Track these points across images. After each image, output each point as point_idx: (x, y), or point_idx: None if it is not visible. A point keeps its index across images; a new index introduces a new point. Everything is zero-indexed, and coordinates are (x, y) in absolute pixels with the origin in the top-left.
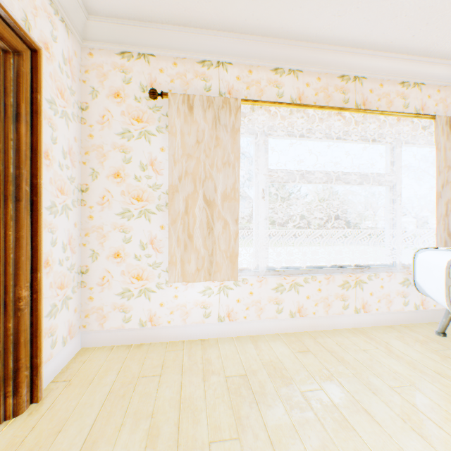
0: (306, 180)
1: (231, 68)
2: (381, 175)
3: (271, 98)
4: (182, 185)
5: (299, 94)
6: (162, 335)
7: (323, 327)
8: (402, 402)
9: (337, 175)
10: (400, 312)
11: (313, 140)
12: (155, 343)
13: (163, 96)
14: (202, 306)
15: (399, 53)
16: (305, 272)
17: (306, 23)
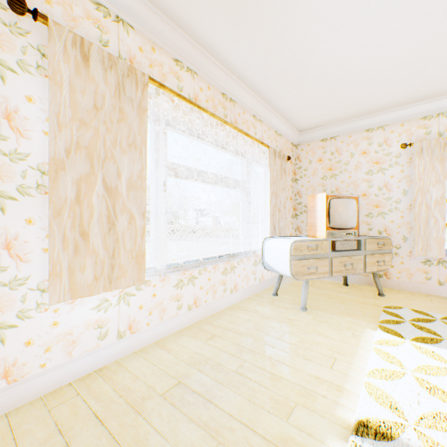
0: (199, 178)
1: (133, 33)
2: (242, 182)
3: (173, 88)
4: (72, 161)
5: (195, 95)
6: (30, 391)
7: (212, 312)
8: (289, 345)
9: (219, 177)
10: (253, 286)
11: (201, 142)
12: (17, 409)
13: (37, 18)
14: (97, 326)
15: (255, 93)
16: (198, 265)
17: (210, 33)
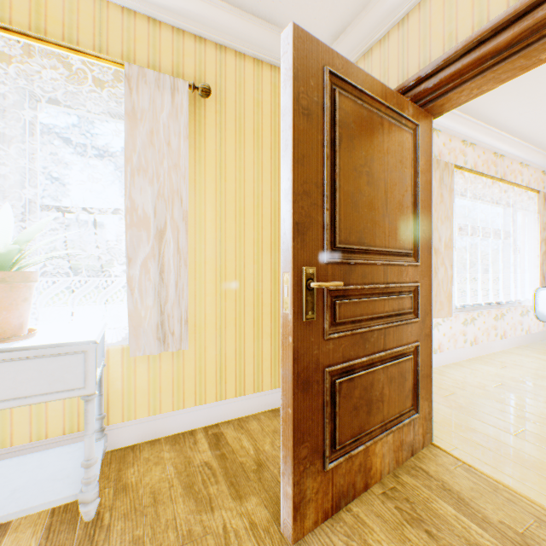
0: (473, 233)
1: (440, 135)
2: (507, 232)
3: (461, 164)
4: None
5: (474, 164)
6: None
7: (486, 352)
8: None
9: (489, 230)
10: (519, 336)
11: (473, 201)
12: None
13: None
14: None
15: (525, 142)
16: (474, 309)
17: (498, 113)
